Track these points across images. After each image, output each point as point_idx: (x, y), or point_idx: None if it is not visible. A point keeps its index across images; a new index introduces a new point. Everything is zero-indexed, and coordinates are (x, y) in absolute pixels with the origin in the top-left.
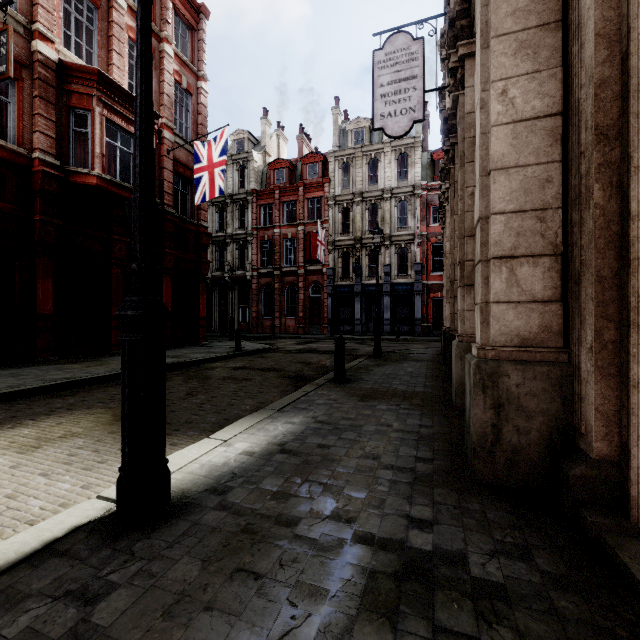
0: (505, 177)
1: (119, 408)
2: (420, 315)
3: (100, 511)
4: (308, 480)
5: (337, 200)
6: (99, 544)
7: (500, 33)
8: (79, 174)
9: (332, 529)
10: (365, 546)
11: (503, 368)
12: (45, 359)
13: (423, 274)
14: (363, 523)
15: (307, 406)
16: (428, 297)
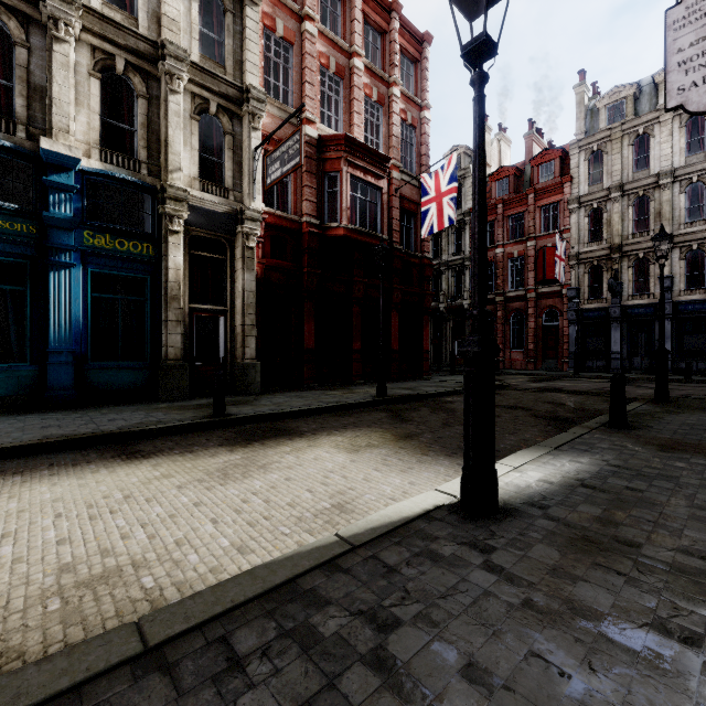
0: None
1: (393, 429)
2: None
3: (446, 499)
4: (631, 515)
5: (582, 201)
6: (462, 520)
7: None
8: (331, 228)
9: (685, 560)
10: None
11: None
12: (310, 385)
13: None
14: None
15: (588, 448)
16: None
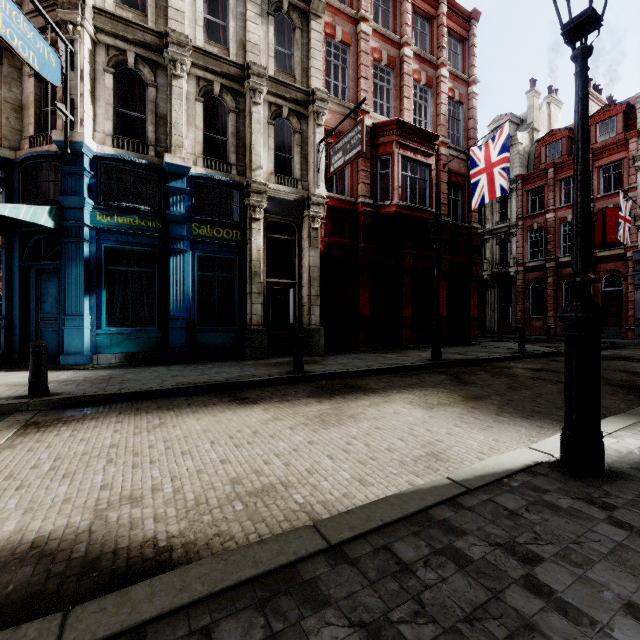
0: None
1: (458, 391)
2: None
3: (544, 457)
4: None
5: None
6: (568, 477)
7: None
8: (383, 206)
9: None
10: None
11: None
12: (364, 349)
13: None
14: None
15: None
16: None
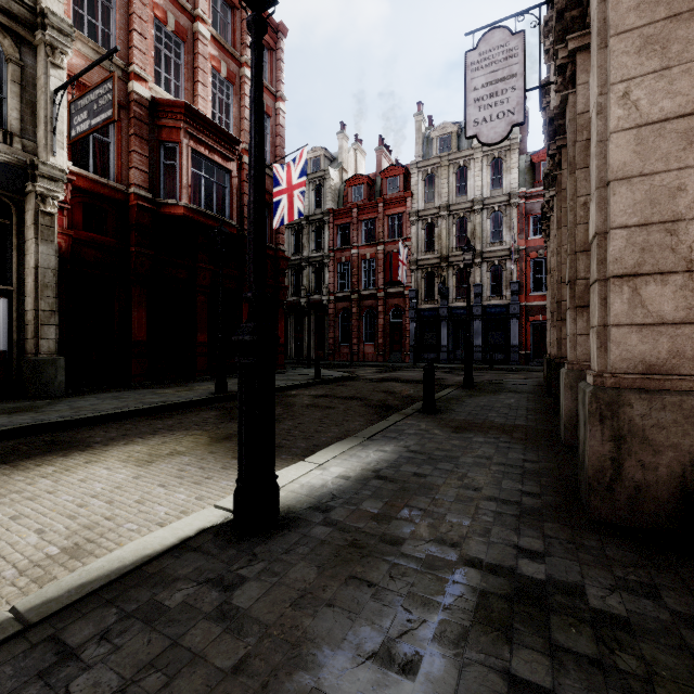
0: (627, 188)
1: (214, 431)
2: (517, 341)
3: (220, 518)
4: (407, 505)
5: (420, 215)
6: (225, 545)
7: (621, 30)
8: (168, 205)
9: (437, 551)
10: (473, 569)
11: (624, 397)
12: (140, 384)
13: (521, 294)
14: (469, 548)
15: (397, 435)
16: (527, 320)
